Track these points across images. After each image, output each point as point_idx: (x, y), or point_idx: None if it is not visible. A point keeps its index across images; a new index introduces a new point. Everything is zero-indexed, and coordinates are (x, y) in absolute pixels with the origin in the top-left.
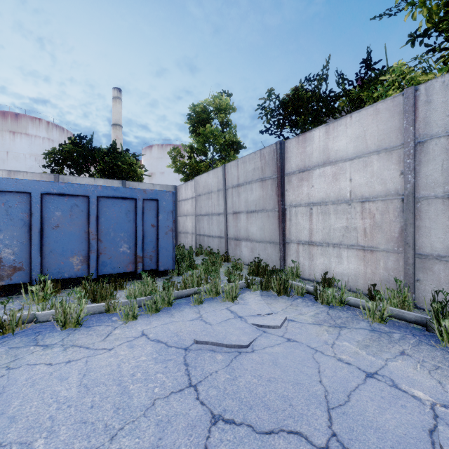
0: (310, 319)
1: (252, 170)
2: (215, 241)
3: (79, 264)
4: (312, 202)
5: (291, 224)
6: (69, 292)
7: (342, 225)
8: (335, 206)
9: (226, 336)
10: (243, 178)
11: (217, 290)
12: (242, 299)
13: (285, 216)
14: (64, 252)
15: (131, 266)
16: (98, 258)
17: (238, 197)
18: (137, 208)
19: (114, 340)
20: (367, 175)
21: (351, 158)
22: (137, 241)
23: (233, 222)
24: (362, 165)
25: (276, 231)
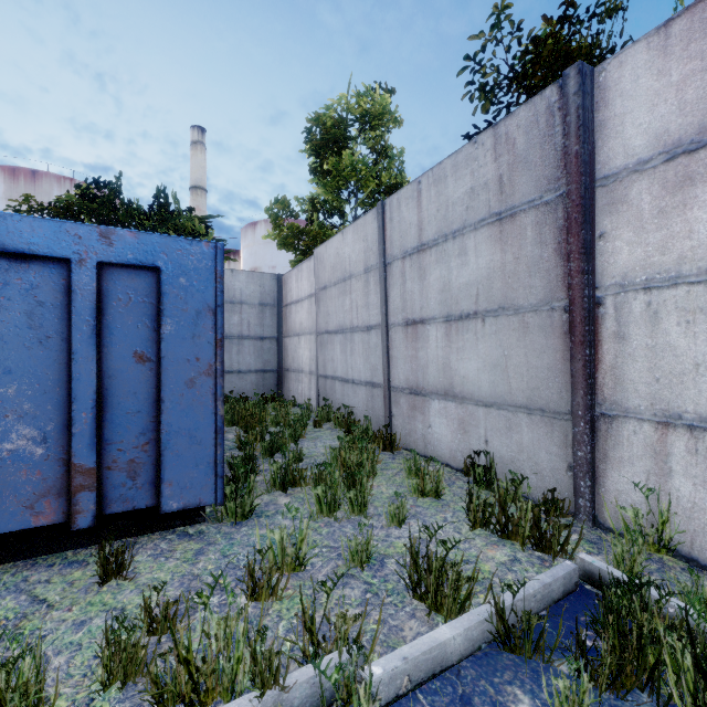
0: None
1: (466, 196)
2: (358, 393)
3: None
4: None
5: (626, 353)
6: None
7: None
8: None
9: None
10: (434, 226)
11: None
12: None
13: (594, 324)
14: None
15: (50, 506)
16: None
17: (419, 280)
18: (71, 295)
19: None
20: None
21: None
22: (71, 414)
23: (407, 348)
24: None
25: (554, 374)
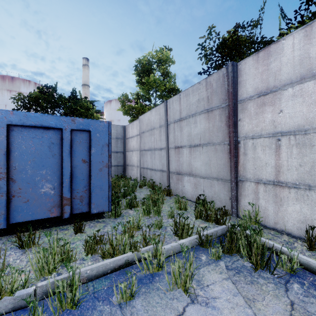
0: None
1: (196, 102)
2: (157, 174)
3: None
4: (280, 131)
5: (246, 159)
6: None
7: None
8: None
9: None
10: (185, 111)
11: (159, 262)
12: (201, 288)
13: (237, 150)
14: None
15: (56, 210)
16: (10, 202)
17: (180, 131)
18: (63, 140)
19: None
20: None
21: None
22: (63, 180)
23: (175, 157)
24: None
25: (225, 166)
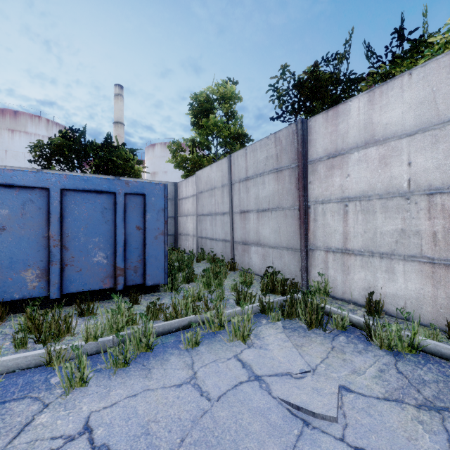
0: (376, 386)
1: (265, 159)
2: (218, 245)
3: (35, 280)
4: (347, 196)
5: (316, 226)
6: (18, 319)
7: (394, 227)
8: (384, 201)
9: (238, 444)
10: (252, 170)
11: (220, 321)
12: (258, 338)
13: (308, 215)
14: (13, 265)
15: (109, 281)
16: (63, 271)
17: (246, 193)
18: (116, 205)
19: (23, 449)
20: (439, 155)
21: (410, 133)
22: (116, 248)
23: (241, 223)
24: (429, 142)
25: (295, 234)
